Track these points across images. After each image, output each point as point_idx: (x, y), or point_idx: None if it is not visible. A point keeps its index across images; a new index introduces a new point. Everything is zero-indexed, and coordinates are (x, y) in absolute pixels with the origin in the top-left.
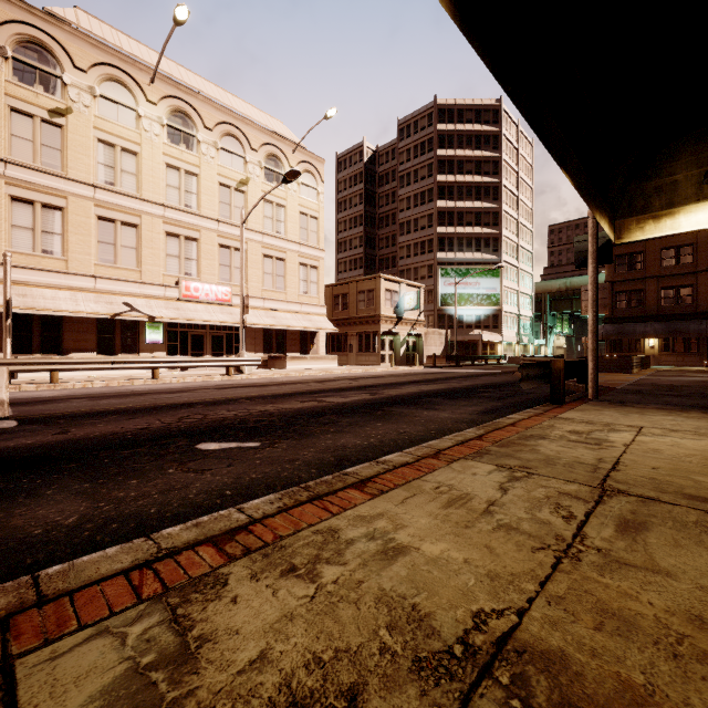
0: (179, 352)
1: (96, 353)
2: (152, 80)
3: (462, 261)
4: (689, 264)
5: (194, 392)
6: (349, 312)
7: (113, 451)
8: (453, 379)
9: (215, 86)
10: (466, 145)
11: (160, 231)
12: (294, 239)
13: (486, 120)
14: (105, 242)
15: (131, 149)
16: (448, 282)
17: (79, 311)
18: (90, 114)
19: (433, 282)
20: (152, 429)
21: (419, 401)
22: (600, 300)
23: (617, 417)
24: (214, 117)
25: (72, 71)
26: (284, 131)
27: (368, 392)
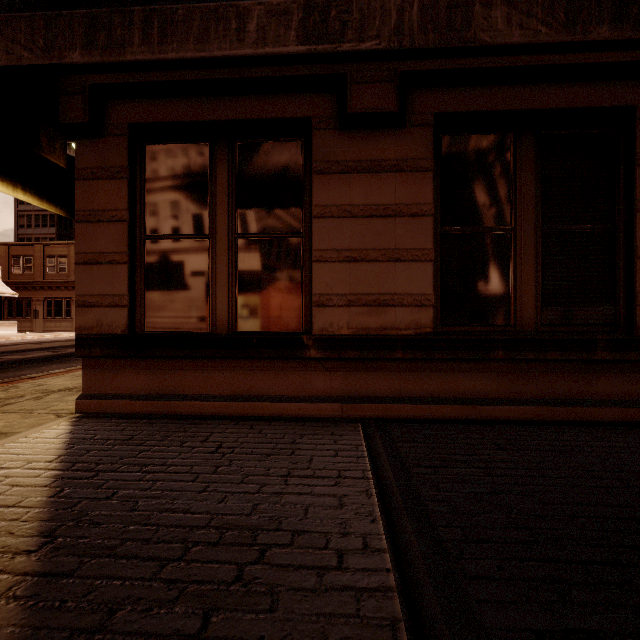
0: None
1: None
2: None
3: None
4: None
5: None
6: (33, 276)
7: None
8: None
9: None
10: None
11: None
12: None
13: None
14: None
15: None
16: None
17: None
18: None
19: None
20: None
21: None
22: None
23: None
24: None
25: None
26: None
27: (52, 351)
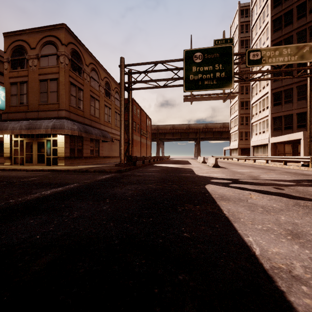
0: None
1: None
2: None
3: None
4: None
5: None
6: None
7: None
8: None
9: None
10: None
11: None
12: None
13: None
14: None
15: None
16: None
17: None
18: None
19: None
20: None
21: None
22: None
23: None
24: None
25: None
26: None
27: None
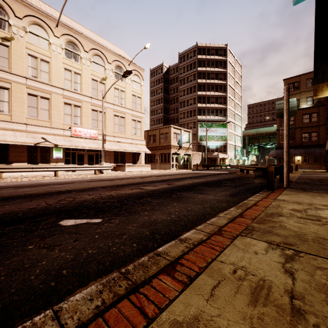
0: (71, 162)
1: (27, 163)
2: (56, 25)
3: (209, 120)
4: (315, 122)
5: (74, 183)
6: (156, 143)
7: (0, 228)
8: (208, 176)
9: (89, 31)
10: (211, 65)
11: (61, 102)
12: (129, 107)
13: (220, 54)
14: (32, 107)
15: (45, 60)
16: (203, 130)
17: (16, 141)
18: (23, 41)
19: (195, 130)
20: (37, 209)
21: (194, 188)
22: (290, 134)
23: (310, 199)
24: (89, 46)
25: (14, 18)
26: (124, 54)
27: (167, 183)
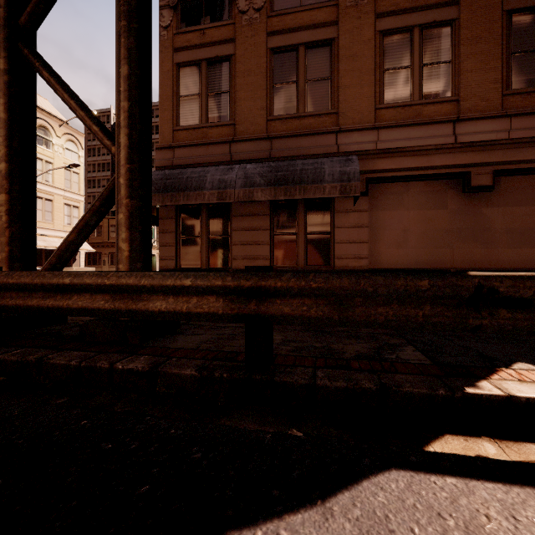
0: None
1: None
2: None
3: None
4: None
5: None
6: (103, 238)
7: None
8: None
9: None
10: None
11: None
12: (60, 186)
13: None
14: None
15: None
16: None
17: None
18: None
19: None
20: None
21: None
22: None
23: None
24: None
25: None
26: (51, 108)
27: None
